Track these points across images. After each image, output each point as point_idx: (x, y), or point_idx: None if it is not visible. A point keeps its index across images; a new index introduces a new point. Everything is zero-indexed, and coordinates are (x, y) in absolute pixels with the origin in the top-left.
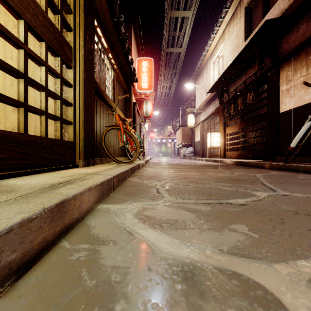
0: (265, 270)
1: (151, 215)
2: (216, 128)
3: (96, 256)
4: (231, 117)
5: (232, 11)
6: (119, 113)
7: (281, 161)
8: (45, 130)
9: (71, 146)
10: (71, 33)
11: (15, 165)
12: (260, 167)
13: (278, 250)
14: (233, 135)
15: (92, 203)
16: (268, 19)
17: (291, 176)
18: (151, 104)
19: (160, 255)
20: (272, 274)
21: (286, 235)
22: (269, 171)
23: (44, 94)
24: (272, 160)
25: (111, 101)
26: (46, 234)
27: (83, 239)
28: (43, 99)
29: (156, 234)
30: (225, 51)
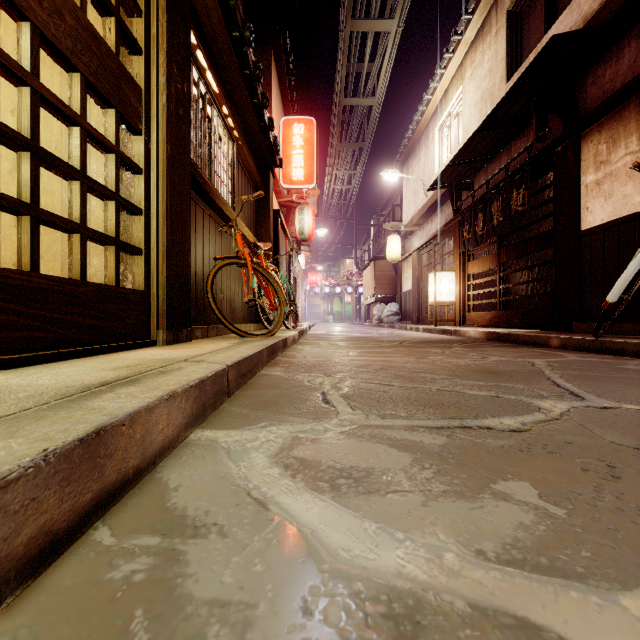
0: (599, 613)
1: (310, 456)
2: (447, 264)
3: (175, 571)
4: (478, 240)
5: (479, 21)
6: (245, 231)
7: (583, 332)
8: (81, 266)
9: (139, 299)
10: (140, 58)
11: (10, 342)
12: (541, 346)
13: (620, 551)
14: (481, 278)
15: (176, 430)
16: (558, 34)
17: (609, 364)
18: (311, 213)
19: (331, 567)
20: (620, 625)
21: (631, 510)
22: (561, 353)
23: (78, 187)
24: (566, 329)
25: (227, 207)
26: (51, 516)
27: (147, 522)
28: (76, 198)
29: (322, 509)
30: (465, 104)
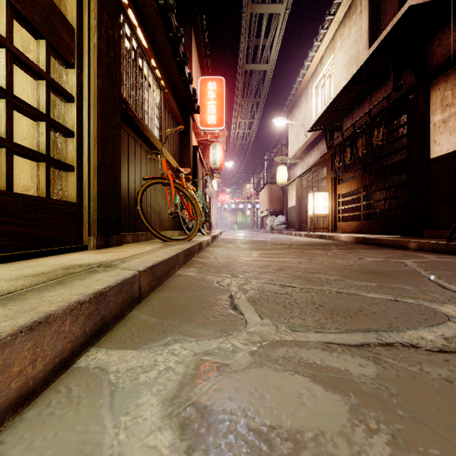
0: None
1: (215, 401)
2: (321, 186)
3: None
4: (346, 168)
5: (347, 4)
6: (170, 159)
7: (432, 237)
8: (7, 178)
9: (71, 210)
10: (72, 2)
11: None
12: (400, 248)
13: None
14: (347, 196)
15: (52, 361)
16: (414, 5)
17: None
18: (221, 149)
19: None
20: None
21: None
22: (421, 254)
23: (3, 104)
24: (417, 235)
25: (155, 139)
26: None
27: None
28: (1, 114)
29: None
30: (335, 67)
